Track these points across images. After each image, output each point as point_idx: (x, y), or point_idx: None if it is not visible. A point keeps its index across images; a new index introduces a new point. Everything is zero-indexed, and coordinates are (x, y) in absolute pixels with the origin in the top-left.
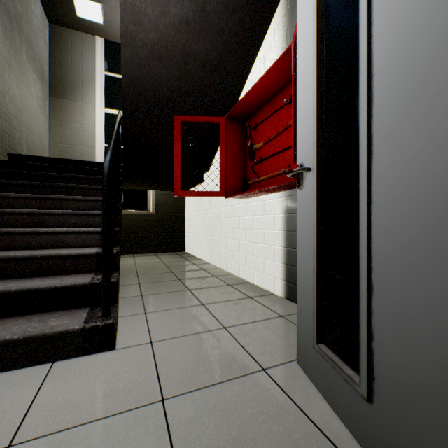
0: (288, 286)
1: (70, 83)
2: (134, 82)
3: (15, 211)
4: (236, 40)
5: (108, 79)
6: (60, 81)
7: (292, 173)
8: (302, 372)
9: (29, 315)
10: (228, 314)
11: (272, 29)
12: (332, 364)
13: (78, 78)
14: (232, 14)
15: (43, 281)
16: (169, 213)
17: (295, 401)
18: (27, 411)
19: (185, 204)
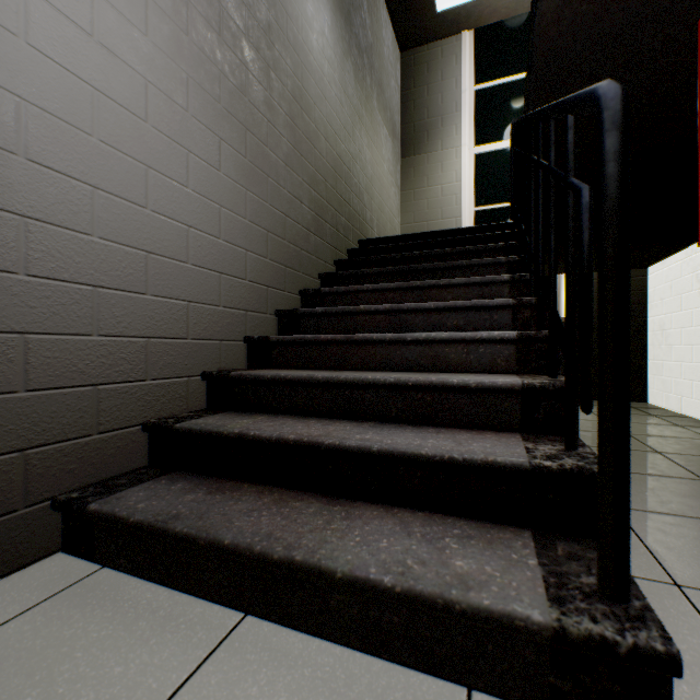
0: None
1: (425, 128)
2: (570, 2)
3: (369, 309)
4: None
5: (479, 96)
6: (413, 131)
7: None
8: None
9: (399, 509)
10: None
11: None
12: None
13: (436, 114)
14: None
15: (420, 438)
16: None
17: None
18: None
19: (645, 296)
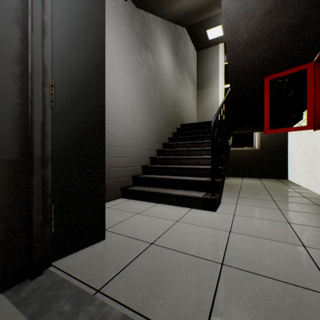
0: None
1: (205, 79)
2: (235, 68)
3: (181, 149)
4: None
5: (226, 66)
6: (201, 80)
7: None
8: None
9: (184, 190)
10: (298, 218)
11: None
12: None
13: (210, 74)
14: None
15: (189, 177)
16: (271, 148)
17: (317, 264)
18: (182, 216)
19: (287, 140)
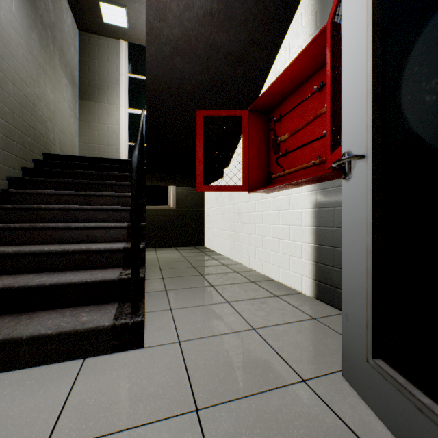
0: (318, 285)
1: (97, 86)
2: (157, 80)
3: (49, 207)
4: (260, 29)
5: (131, 80)
6: (88, 85)
7: (340, 162)
8: (348, 387)
9: (61, 309)
10: (255, 314)
11: (299, 15)
12: (396, 386)
13: (105, 81)
14: (257, 2)
15: (74, 275)
16: (189, 209)
17: (347, 423)
18: (60, 412)
19: (204, 200)
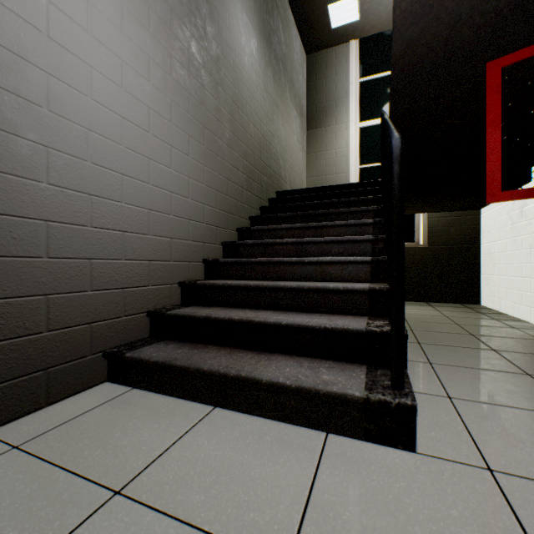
0: None
1: (324, 109)
2: (410, 46)
3: (282, 241)
4: None
5: (362, 86)
6: (315, 111)
7: None
8: None
9: (297, 356)
10: None
11: None
12: None
13: (332, 99)
14: None
15: (310, 318)
16: (450, 245)
17: None
18: (305, 508)
19: (478, 229)
